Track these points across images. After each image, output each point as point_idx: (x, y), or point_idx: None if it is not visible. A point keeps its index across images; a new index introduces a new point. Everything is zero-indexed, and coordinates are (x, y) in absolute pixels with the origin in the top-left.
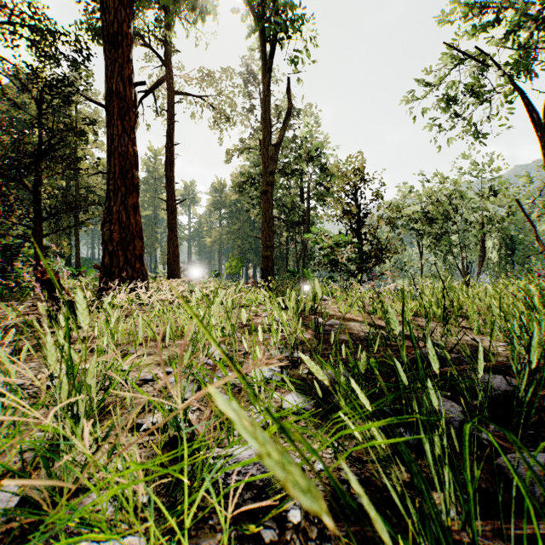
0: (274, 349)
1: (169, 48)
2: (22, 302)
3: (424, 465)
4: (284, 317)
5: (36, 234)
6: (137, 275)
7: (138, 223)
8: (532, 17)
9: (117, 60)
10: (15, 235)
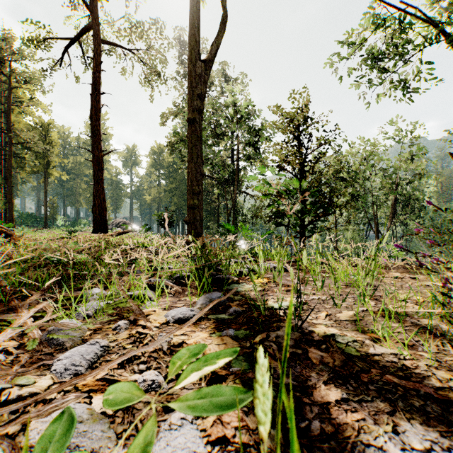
0: None
1: None
2: None
3: None
4: None
5: None
6: None
7: None
8: None
9: None
10: None
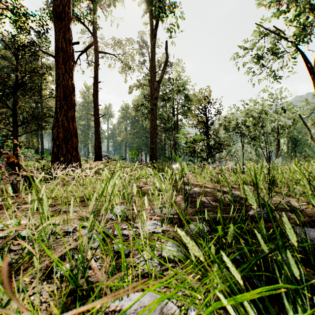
0: (157, 208)
1: (95, 25)
2: (2, 176)
3: (276, 312)
4: (163, 187)
5: (14, 134)
6: (74, 159)
7: (74, 127)
8: (310, 6)
9: (61, 29)
10: (2, 135)
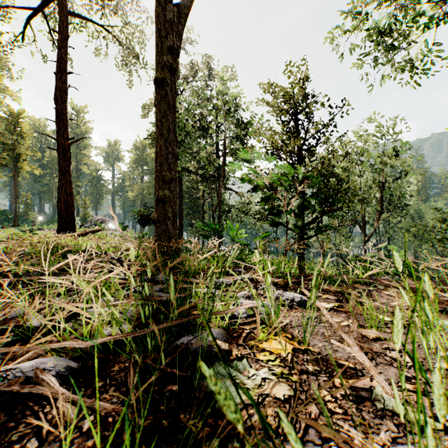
0: None
1: None
2: None
3: None
4: None
5: None
6: None
7: None
8: None
9: None
10: None
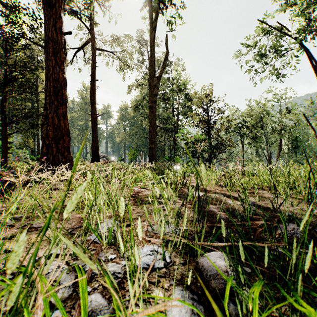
0: (156, 224)
1: (92, 21)
2: None
3: None
4: (165, 196)
5: (3, 133)
6: (65, 160)
7: (66, 125)
8: None
9: (51, 17)
10: None
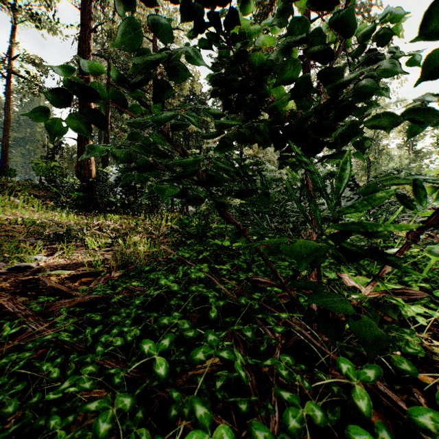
0: None
1: None
2: None
3: None
4: None
5: None
6: None
7: None
8: None
9: None
10: None
